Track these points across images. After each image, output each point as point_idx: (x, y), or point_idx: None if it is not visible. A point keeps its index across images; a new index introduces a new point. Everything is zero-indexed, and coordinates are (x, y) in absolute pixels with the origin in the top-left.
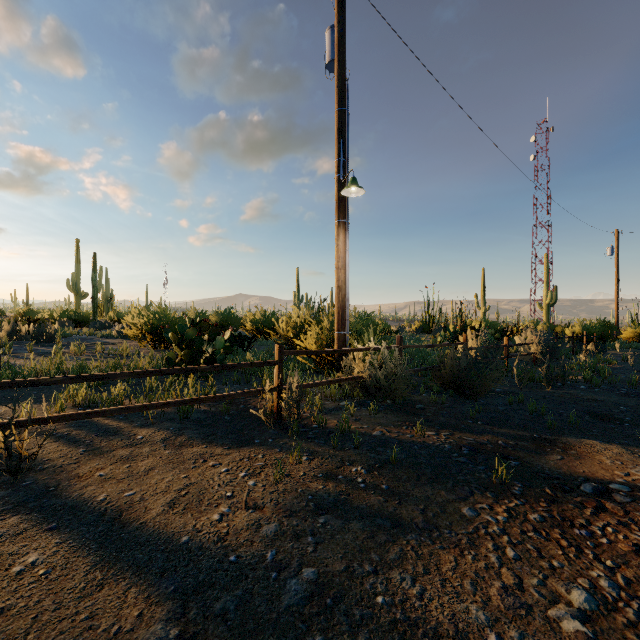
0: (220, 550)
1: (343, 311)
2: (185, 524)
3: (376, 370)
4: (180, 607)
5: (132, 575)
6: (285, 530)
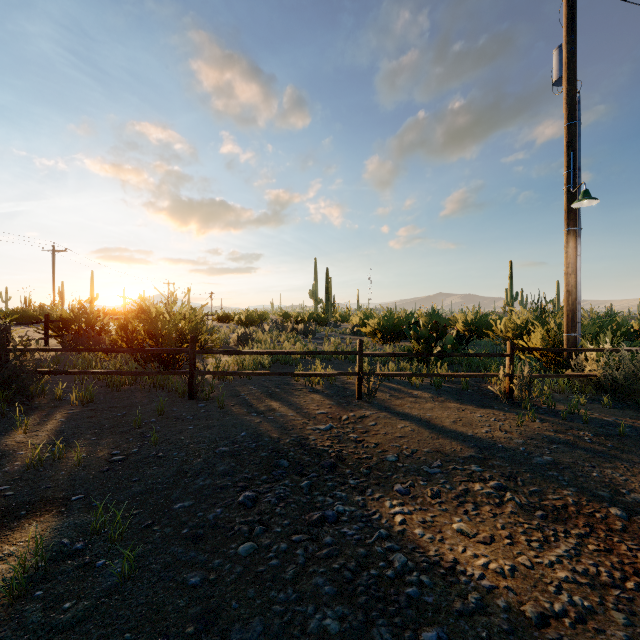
0: (491, 441)
1: (573, 314)
2: (467, 430)
3: (611, 370)
4: (479, 451)
5: (450, 439)
6: (529, 443)
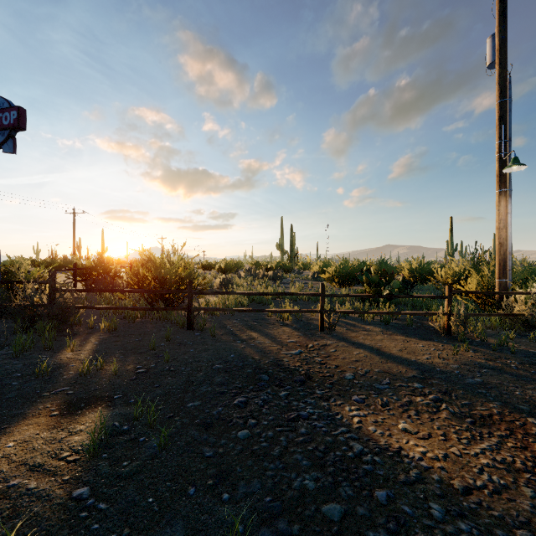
0: (431, 365)
1: (504, 262)
2: (410, 357)
3: None
4: (420, 373)
5: (397, 363)
6: (462, 368)
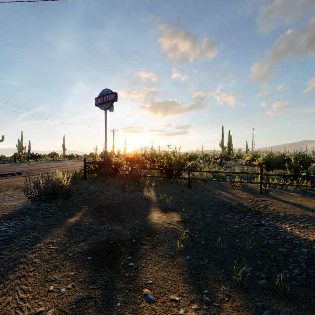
0: None
1: None
2: None
3: None
4: None
5: (312, 212)
6: None
